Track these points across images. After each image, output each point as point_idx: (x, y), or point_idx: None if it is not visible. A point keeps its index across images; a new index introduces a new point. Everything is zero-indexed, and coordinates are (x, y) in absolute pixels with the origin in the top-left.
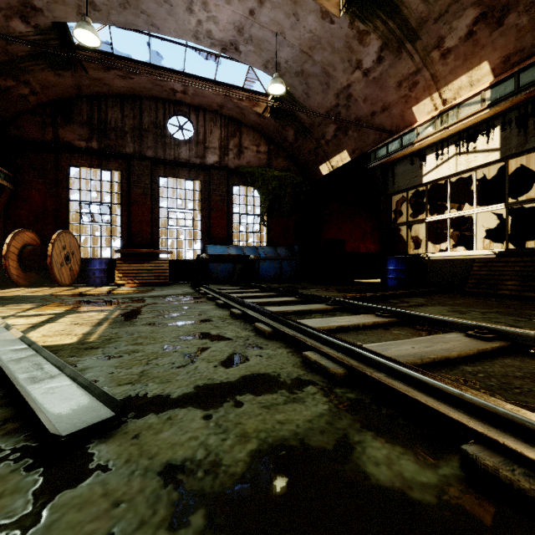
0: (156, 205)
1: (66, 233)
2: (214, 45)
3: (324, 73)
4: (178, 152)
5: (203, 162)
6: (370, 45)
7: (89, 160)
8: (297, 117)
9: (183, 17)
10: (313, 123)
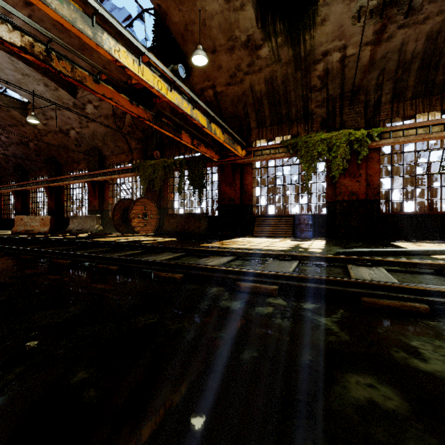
0: None
1: None
2: None
3: None
4: None
5: None
6: None
7: None
8: None
9: None
10: None
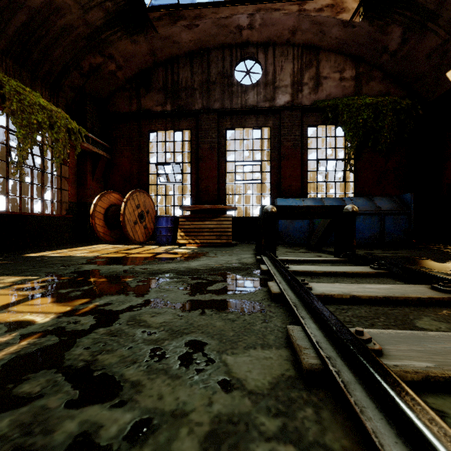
0: (223, 159)
1: (140, 192)
2: None
3: None
4: (245, 99)
5: (272, 105)
6: None
7: (164, 123)
8: None
9: None
10: None
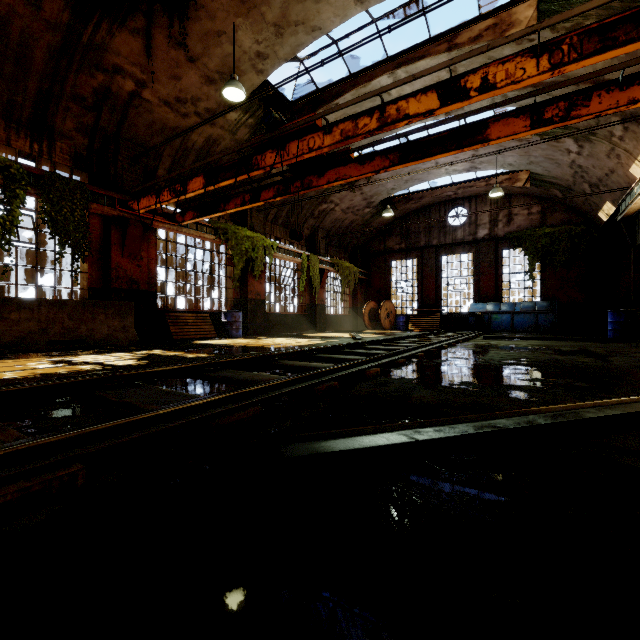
0: (439, 276)
1: (387, 301)
2: (461, 172)
3: (548, 159)
4: (455, 235)
5: (475, 238)
6: (566, 142)
7: (400, 256)
8: (552, 183)
9: (436, 172)
10: (568, 184)
